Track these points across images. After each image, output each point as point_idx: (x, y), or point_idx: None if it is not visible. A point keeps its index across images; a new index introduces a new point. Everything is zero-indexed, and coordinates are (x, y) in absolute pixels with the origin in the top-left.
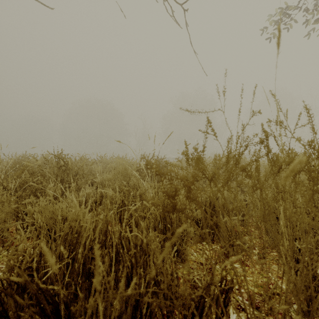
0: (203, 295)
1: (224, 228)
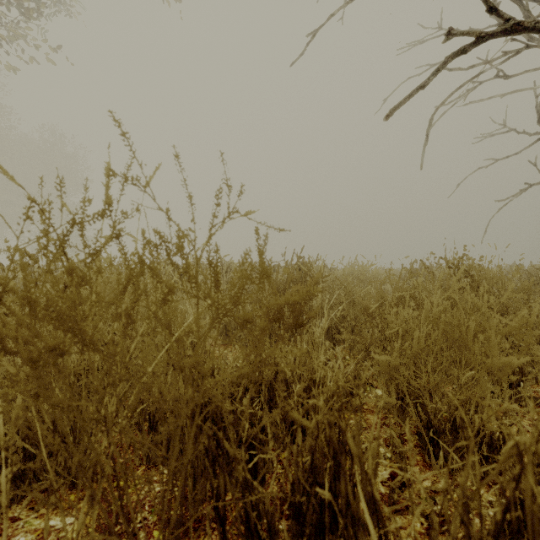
0: (246, 482)
1: (196, 399)
